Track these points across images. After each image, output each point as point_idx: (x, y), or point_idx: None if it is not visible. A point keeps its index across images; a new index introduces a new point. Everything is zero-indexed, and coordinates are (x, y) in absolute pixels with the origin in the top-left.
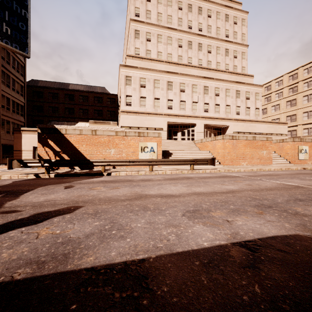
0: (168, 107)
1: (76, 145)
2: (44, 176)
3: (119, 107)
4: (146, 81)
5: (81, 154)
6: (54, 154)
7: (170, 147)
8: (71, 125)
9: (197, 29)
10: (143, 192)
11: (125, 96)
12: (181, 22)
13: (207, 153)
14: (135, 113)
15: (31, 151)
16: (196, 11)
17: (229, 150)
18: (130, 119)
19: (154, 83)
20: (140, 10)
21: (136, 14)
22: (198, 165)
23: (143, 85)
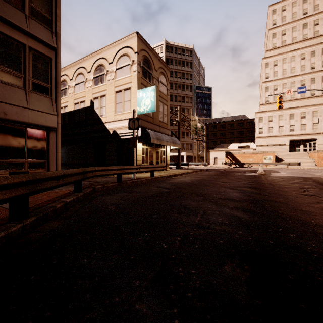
0: (290, 130)
1: (237, 158)
2: (230, 167)
3: (255, 132)
4: (273, 117)
5: (239, 161)
6: (230, 161)
7: (286, 157)
8: (228, 146)
9: (321, 66)
10: (258, 169)
11: (258, 128)
12: (303, 67)
13: (310, 160)
14: (265, 137)
15: (213, 159)
16: (320, 53)
17: (322, 158)
18: (261, 141)
19: (278, 117)
20: (269, 74)
21: (266, 78)
22: (298, 166)
23: (270, 120)
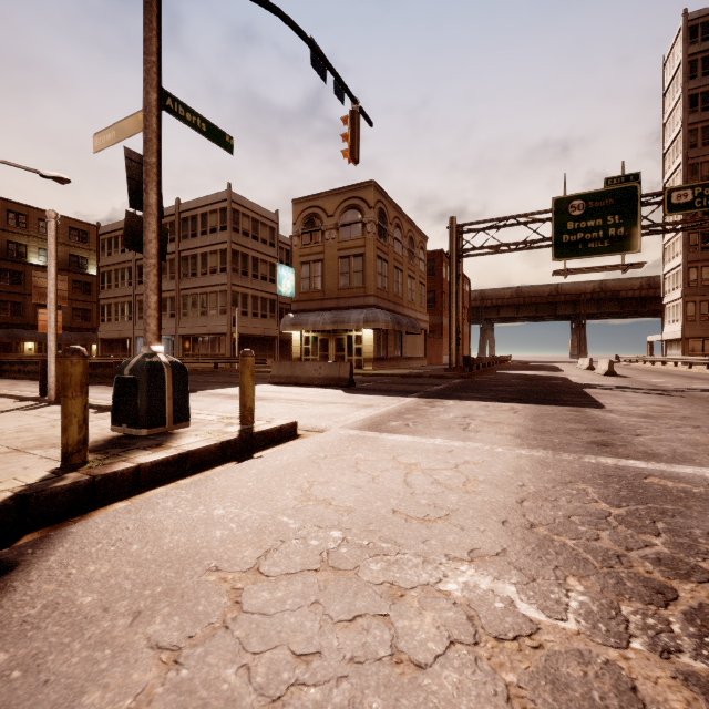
0: None
1: None
2: None
3: None
4: None
5: None
6: None
7: None
8: None
9: None
10: None
11: None
12: None
13: None
14: None
15: None
16: None
17: None
18: None
19: None
20: None
21: None
22: None
23: None
